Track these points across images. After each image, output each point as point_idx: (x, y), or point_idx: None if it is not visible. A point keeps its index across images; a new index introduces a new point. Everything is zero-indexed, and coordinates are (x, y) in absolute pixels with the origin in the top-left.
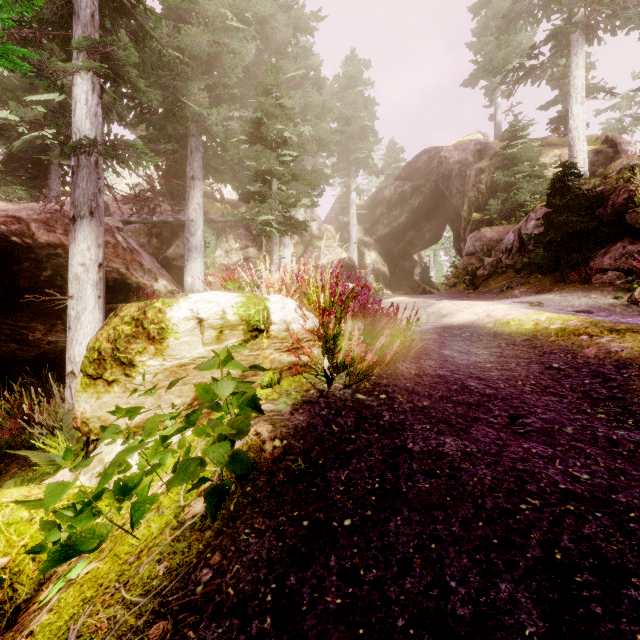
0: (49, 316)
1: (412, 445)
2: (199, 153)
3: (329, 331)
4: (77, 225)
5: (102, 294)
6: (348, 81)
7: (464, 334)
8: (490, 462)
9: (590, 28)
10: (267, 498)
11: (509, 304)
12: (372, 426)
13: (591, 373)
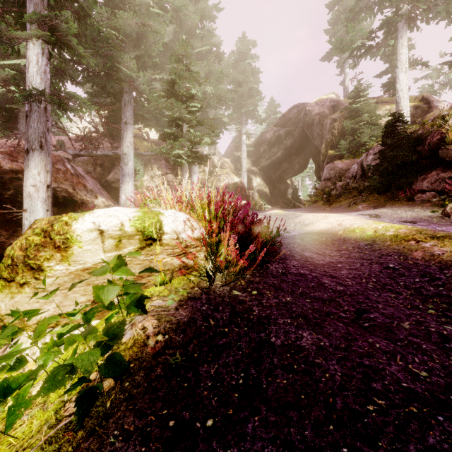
0: (12, 224)
1: (275, 339)
2: (131, 105)
3: (212, 239)
4: (30, 156)
5: (50, 208)
6: (240, 55)
7: (321, 239)
8: (340, 357)
9: (411, 19)
10: (142, 394)
11: (354, 216)
12: (243, 320)
13: (420, 272)
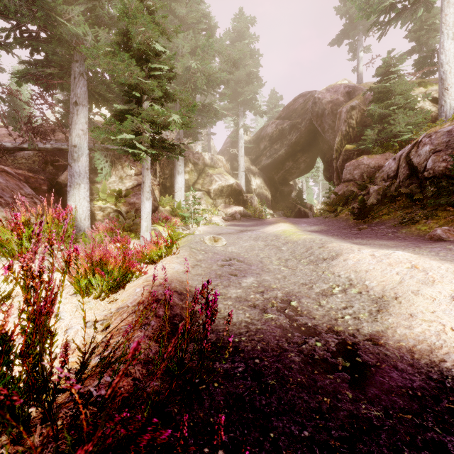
0: None
1: None
2: (83, 79)
3: None
4: None
5: None
6: (237, 36)
7: None
8: None
9: None
10: None
11: None
12: None
13: None
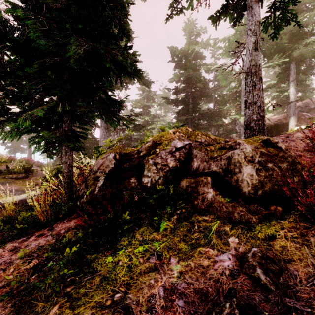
0: None
1: None
2: None
3: None
4: (290, 118)
5: None
6: None
7: None
8: None
9: None
10: None
11: None
12: None
13: None
